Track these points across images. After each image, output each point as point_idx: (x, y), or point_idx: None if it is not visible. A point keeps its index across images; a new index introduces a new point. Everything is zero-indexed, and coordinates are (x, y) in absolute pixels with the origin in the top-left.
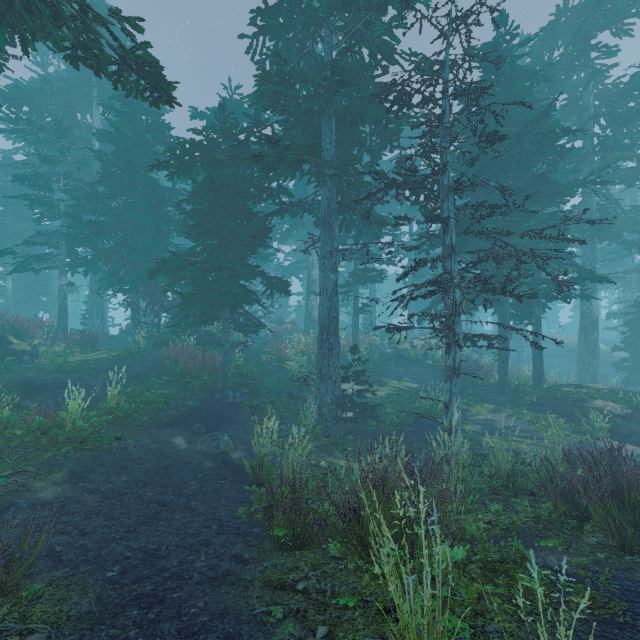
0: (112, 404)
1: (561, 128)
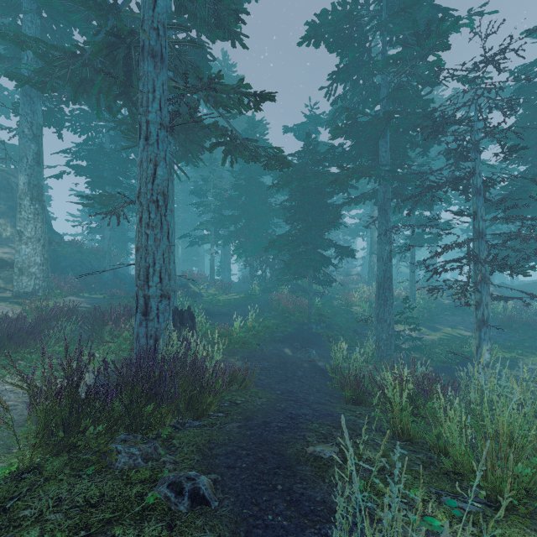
0: (250, 326)
1: None
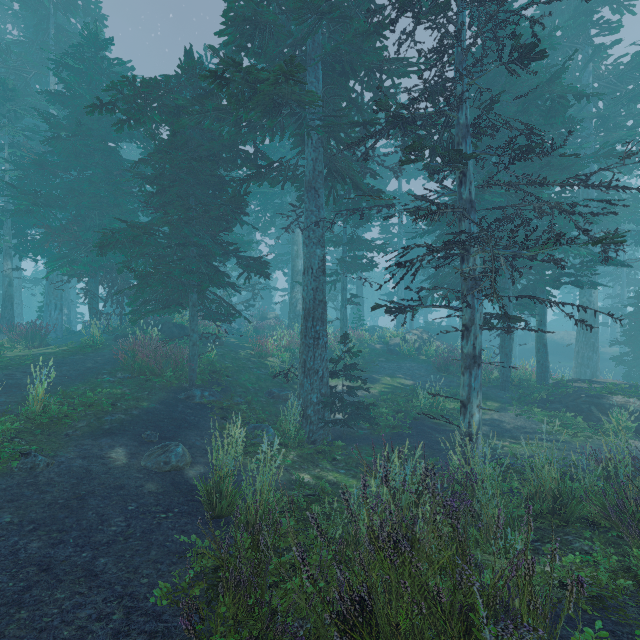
0: (35, 407)
1: (574, 92)
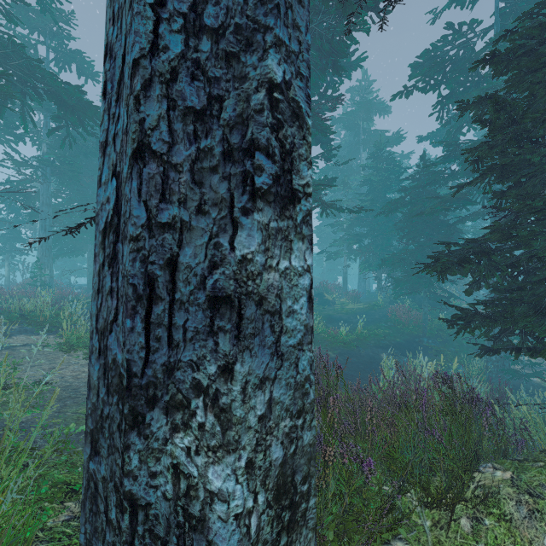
0: (358, 332)
1: None
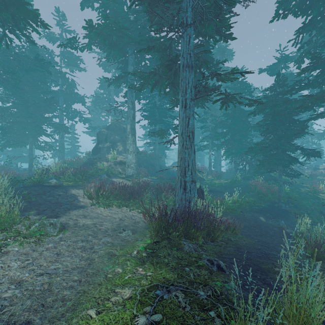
0: (235, 200)
1: None
